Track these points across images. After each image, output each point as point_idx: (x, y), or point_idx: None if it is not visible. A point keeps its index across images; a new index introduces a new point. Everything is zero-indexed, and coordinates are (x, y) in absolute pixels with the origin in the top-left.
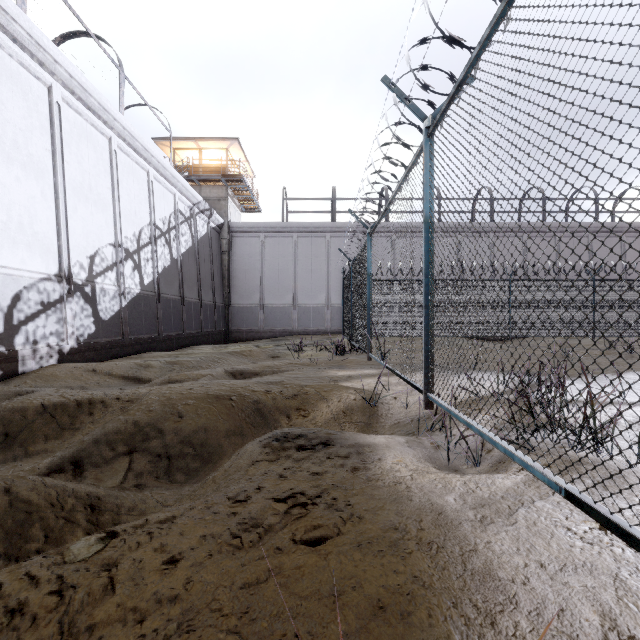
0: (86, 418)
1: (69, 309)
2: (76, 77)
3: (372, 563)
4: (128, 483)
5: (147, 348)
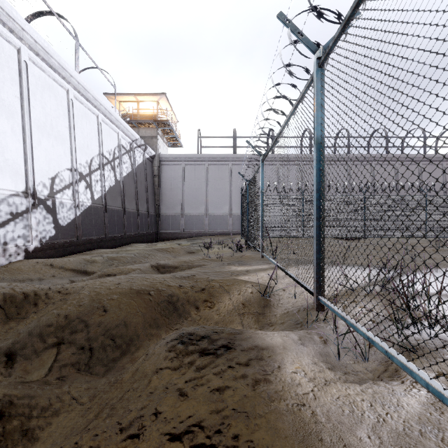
0: (31, 309)
1: (34, 218)
2: (40, 42)
3: None
4: (52, 375)
5: (96, 246)
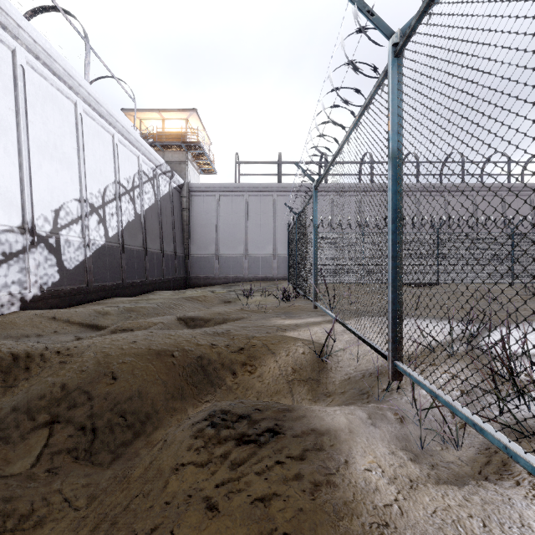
0: (21, 375)
1: (32, 259)
2: (40, 43)
3: None
4: (40, 466)
5: (111, 294)
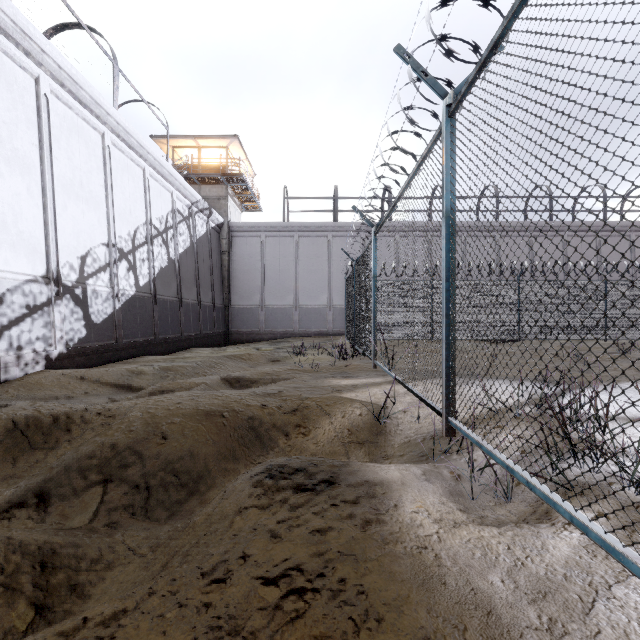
0: (62, 436)
1: (57, 312)
2: (65, 68)
3: None
4: (98, 521)
5: (142, 352)
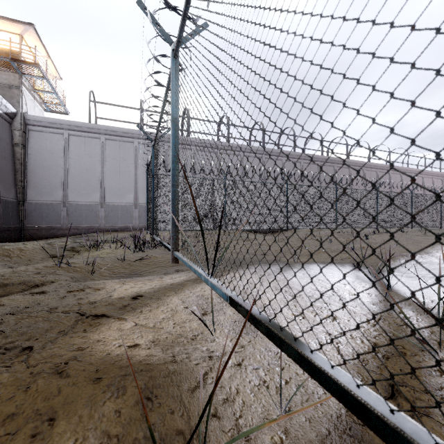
0: None
1: None
2: None
3: None
4: None
5: None
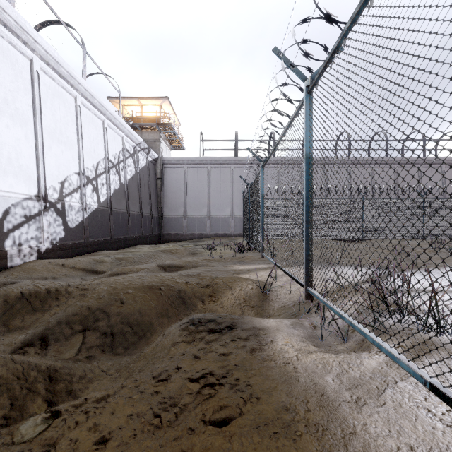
0: (53, 302)
1: (45, 220)
2: (50, 53)
3: (269, 446)
4: (81, 355)
5: (102, 247)
